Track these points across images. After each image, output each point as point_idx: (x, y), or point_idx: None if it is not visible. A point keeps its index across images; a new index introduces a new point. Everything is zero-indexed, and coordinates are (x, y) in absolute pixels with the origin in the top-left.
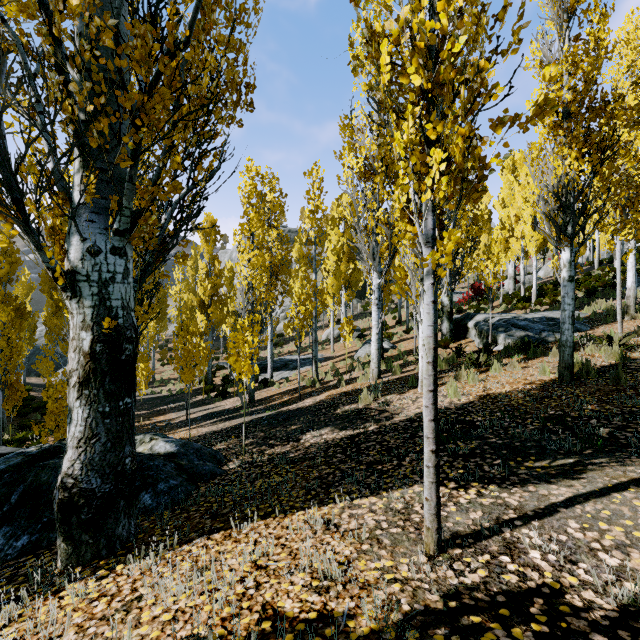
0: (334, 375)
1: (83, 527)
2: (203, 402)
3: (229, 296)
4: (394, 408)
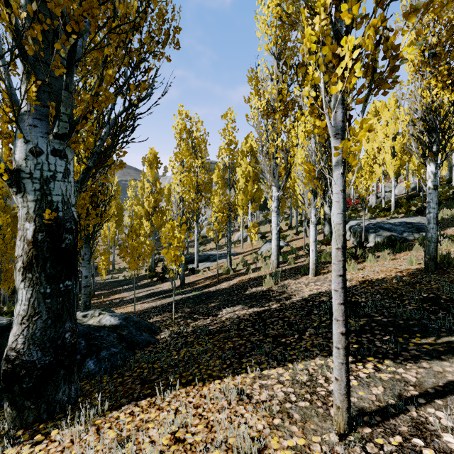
0: (243, 265)
1: (25, 394)
2: (148, 285)
3: (167, 208)
4: (291, 290)
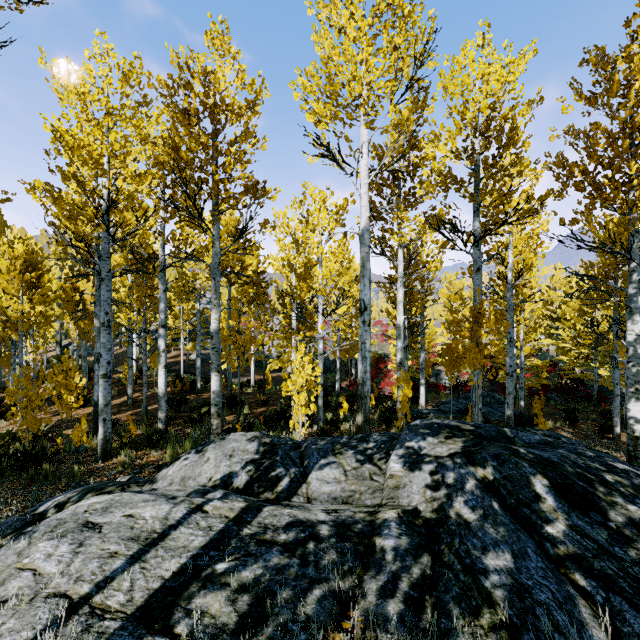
0: None
1: None
2: None
3: None
4: None
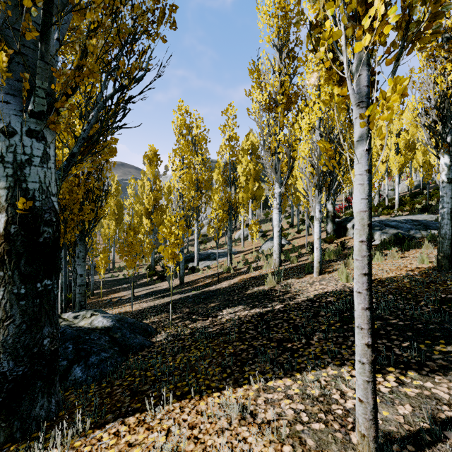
0: (244, 264)
1: None
2: (147, 283)
3: (167, 207)
4: (295, 290)
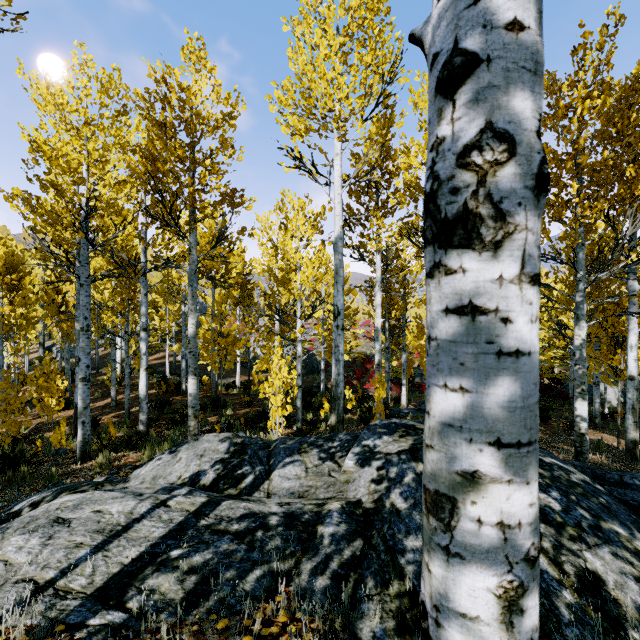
0: None
1: None
2: None
3: None
4: None
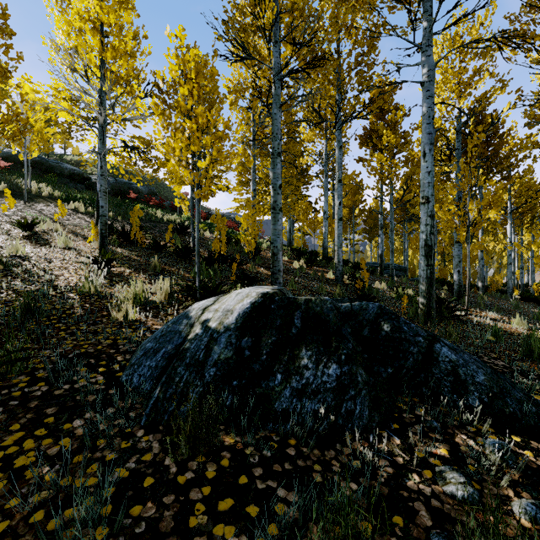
0: None
1: None
2: None
3: None
4: None
